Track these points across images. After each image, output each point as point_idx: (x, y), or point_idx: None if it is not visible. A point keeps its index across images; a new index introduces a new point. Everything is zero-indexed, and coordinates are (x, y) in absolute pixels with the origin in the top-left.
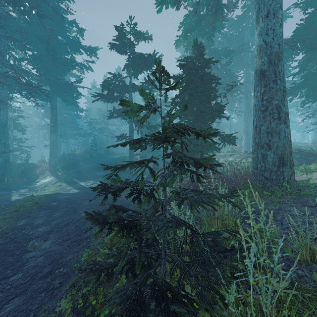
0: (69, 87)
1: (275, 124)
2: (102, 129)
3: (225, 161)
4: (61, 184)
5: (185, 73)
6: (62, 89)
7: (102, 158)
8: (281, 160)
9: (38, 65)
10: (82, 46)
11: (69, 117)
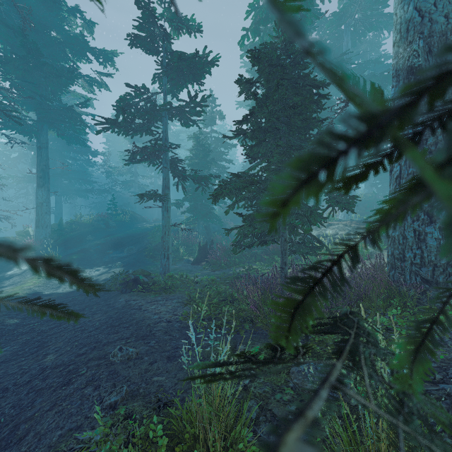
0: (69, 114)
1: None
2: (128, 183)
3: (320, 235)
4: None
5: (263, 72)
6: (56, 117)
7: (125, 228)
8: None
9: (12, 74)
10: (90, 49)
11: (77, 163)
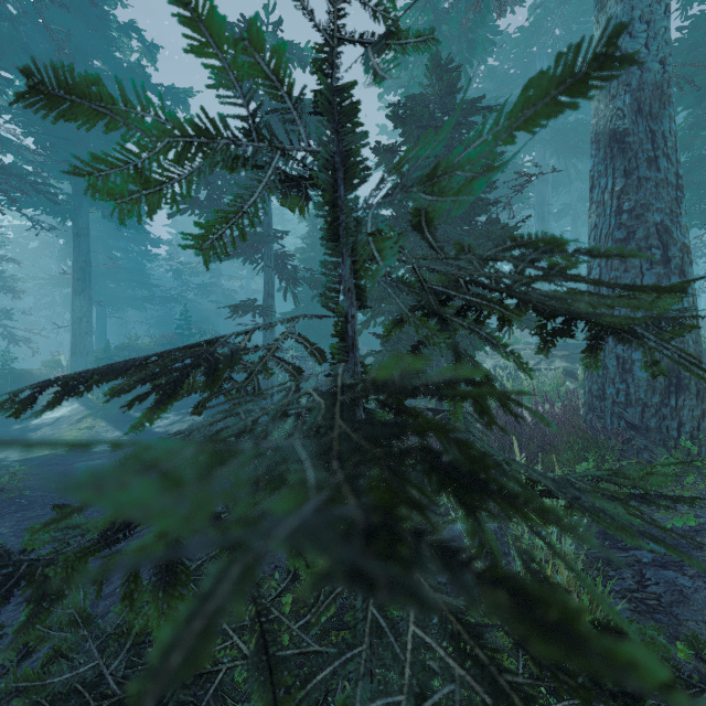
0: None
1: (654, 276)
2: (206, 287)
3: (498, 365)
4: (95, 422)
5: (410, 137)
6: None
7: None
8: (673, 376)
9: (38, 126)
10: (152, 86)
11: (128, 257)
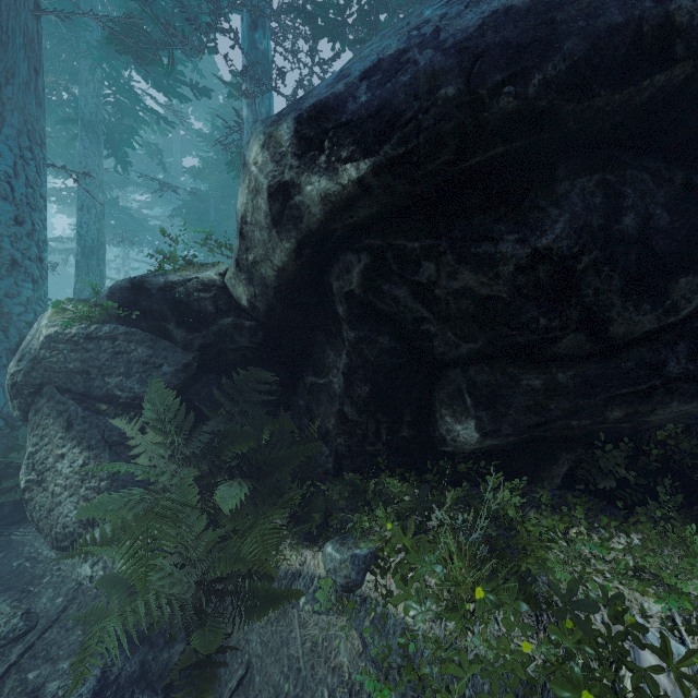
0: None
1: None
2: None
3: None
4: None
5: None
6: None
7: None
8: None
9: None
10: None
11: None
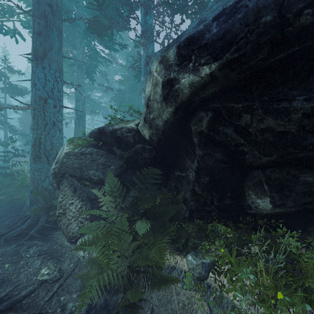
0: None
1: None
2: None
3: None
4: None
5: None
6: None
7: None
8: None
9: None
10: None
11: None
